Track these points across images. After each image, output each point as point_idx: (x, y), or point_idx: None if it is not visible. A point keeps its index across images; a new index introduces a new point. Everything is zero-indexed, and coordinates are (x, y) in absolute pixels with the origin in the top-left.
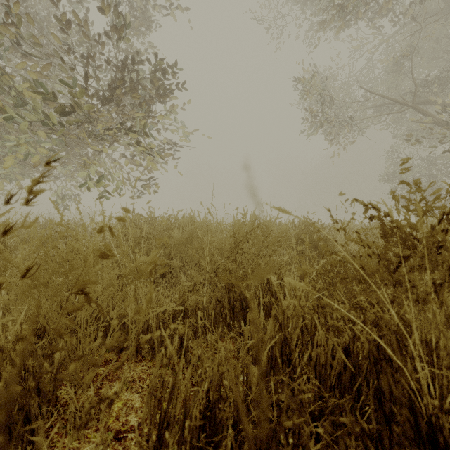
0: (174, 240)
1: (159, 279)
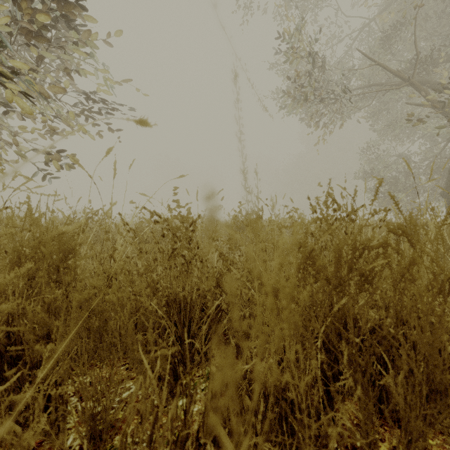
0: None
1: None
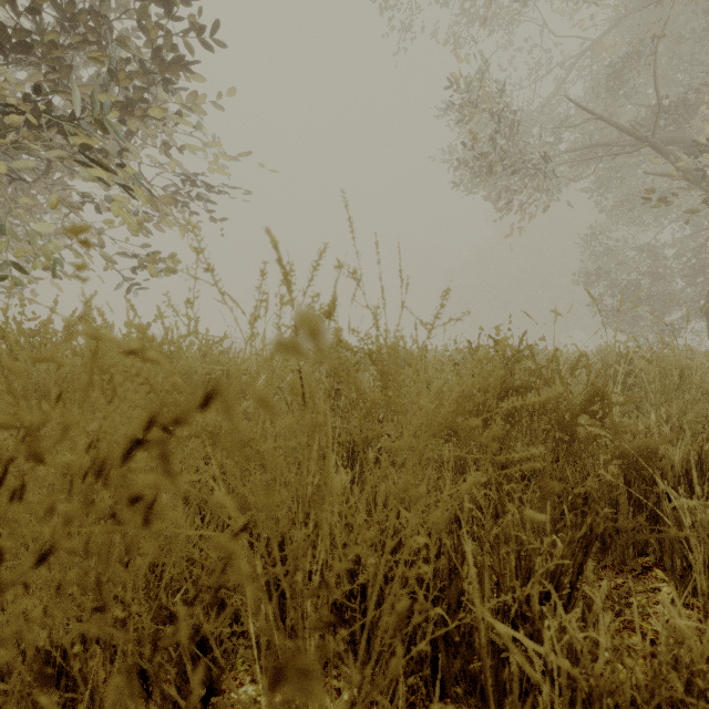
0: None
1: None
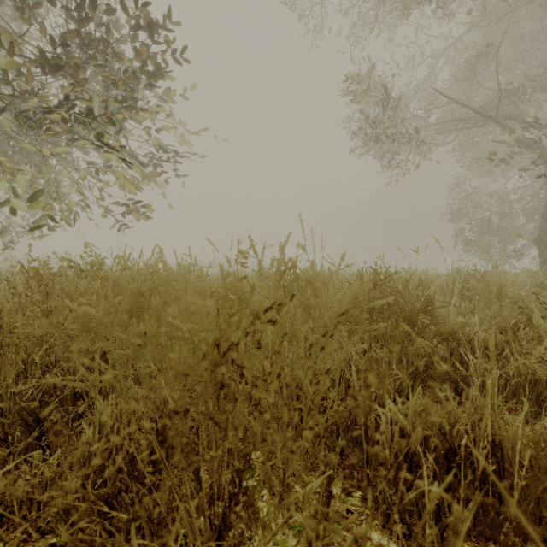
0: (81, 321)
1: (70, 403)
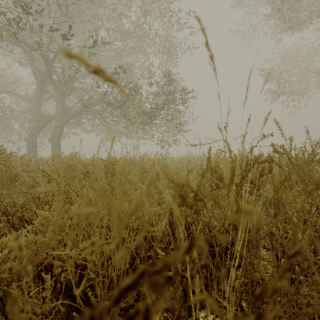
0: None
1: None
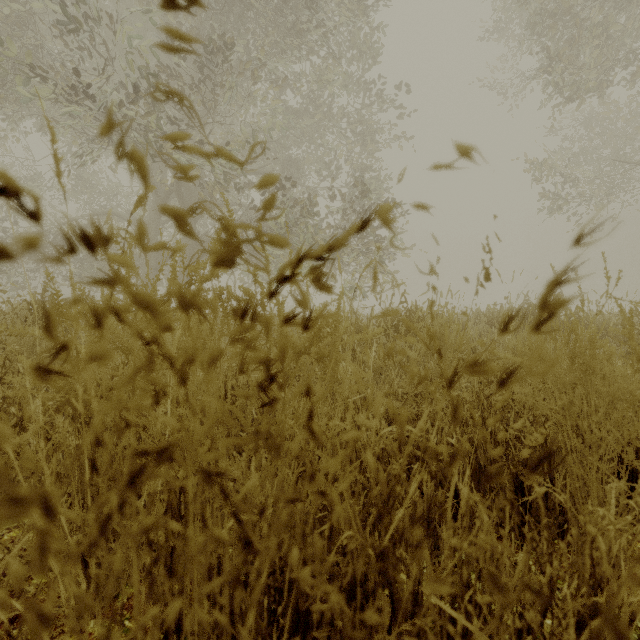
0: None
1: None
